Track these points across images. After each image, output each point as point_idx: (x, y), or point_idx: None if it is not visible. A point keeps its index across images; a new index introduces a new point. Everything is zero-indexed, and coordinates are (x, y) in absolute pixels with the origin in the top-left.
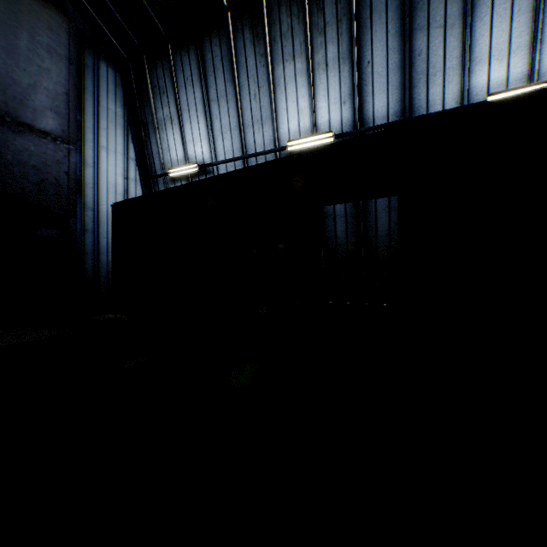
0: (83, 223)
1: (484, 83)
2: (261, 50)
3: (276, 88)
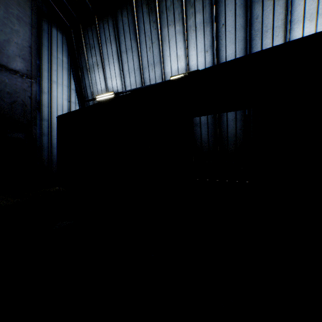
0: (41, 129)
1: (299, 36)
2: (153, 19)
3: (163, 43)
